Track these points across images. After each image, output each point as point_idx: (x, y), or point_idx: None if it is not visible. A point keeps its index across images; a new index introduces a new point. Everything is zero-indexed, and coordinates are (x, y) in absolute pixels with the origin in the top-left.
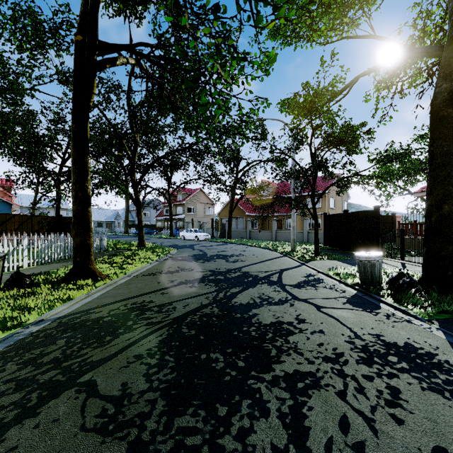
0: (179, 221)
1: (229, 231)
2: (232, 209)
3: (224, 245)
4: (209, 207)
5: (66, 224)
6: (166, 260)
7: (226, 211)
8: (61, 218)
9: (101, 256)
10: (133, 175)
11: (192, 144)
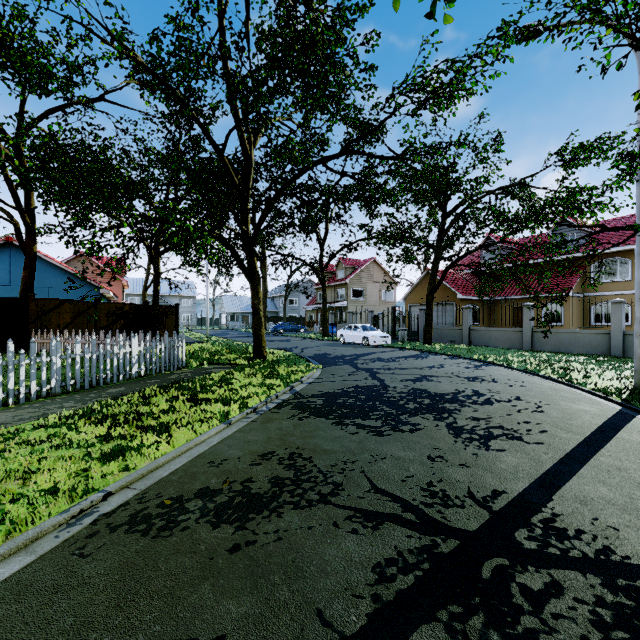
0: (338, 311)
1: (428, 329)
2: (434, 287)
3: (421, 360)
4: (388, 286)
5: (156, 315)
6: (280, 406)
7: (419, 293)
8: (147, 306)
9: (148, 386)
10: (244, 223)
11: (354, 139)
